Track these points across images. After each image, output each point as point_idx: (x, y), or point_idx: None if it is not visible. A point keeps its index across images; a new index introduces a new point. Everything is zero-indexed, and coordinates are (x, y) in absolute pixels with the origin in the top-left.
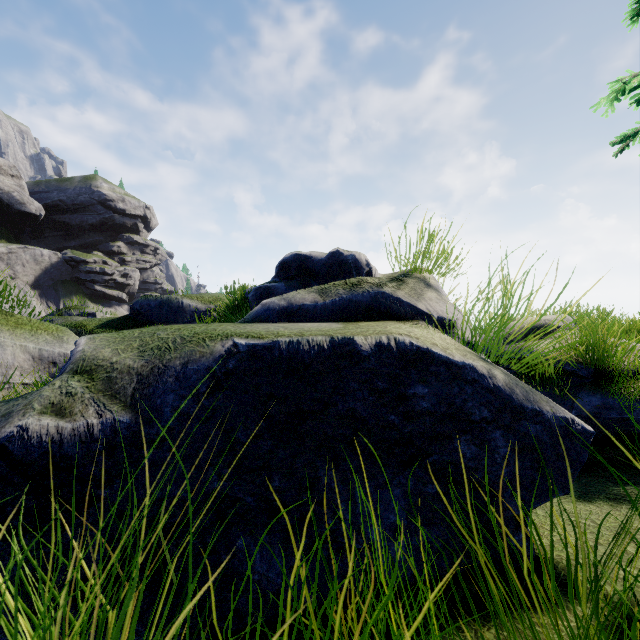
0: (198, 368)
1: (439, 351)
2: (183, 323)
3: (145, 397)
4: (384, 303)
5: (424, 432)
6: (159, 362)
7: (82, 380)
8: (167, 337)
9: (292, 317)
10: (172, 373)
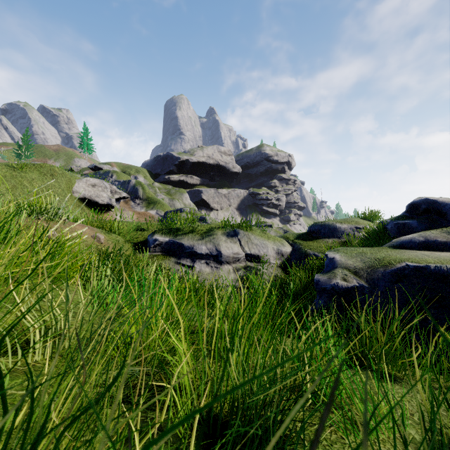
0: (390, 272)
1: None
2: (337, 238)
3: (371, 279)
4: None
5: None
6: (373, 268)
7: (347, 271)
8: (370, 257)
9: (428, 247)
10: (380, 272)
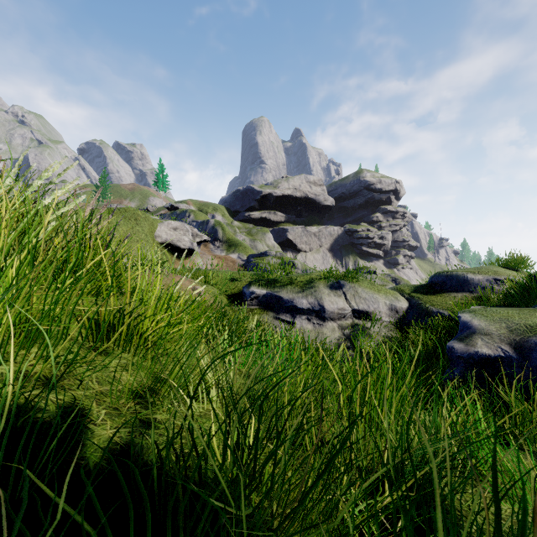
0: None
1: None
2: (468, 292)
3: (520, 350)
4: None
5: None
6: (523, 336)
7: (489, 338)
8: (519, 323)
9: None
10: (532, 342)
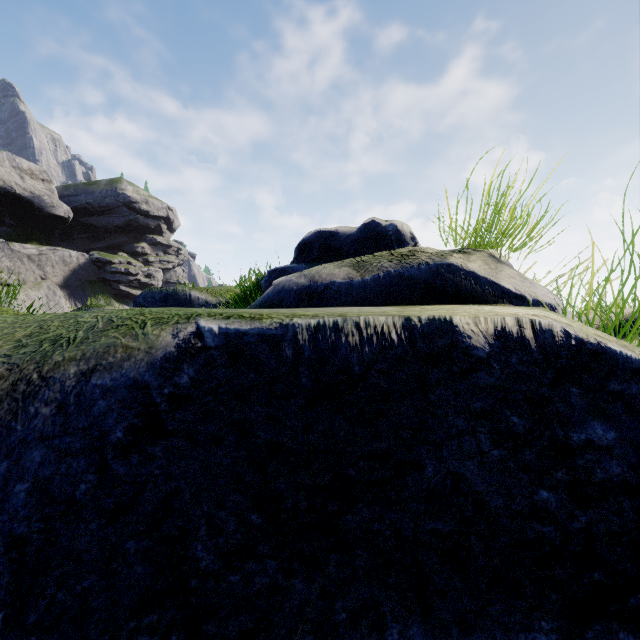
0: (112, 384)
1: (623, 349)
2: None
3: None
4: (451, 279)
5: (620, 532)
6: (34, 369)
7: None
8: (88, 320)
9: (316, 300)
10: (52, 395)
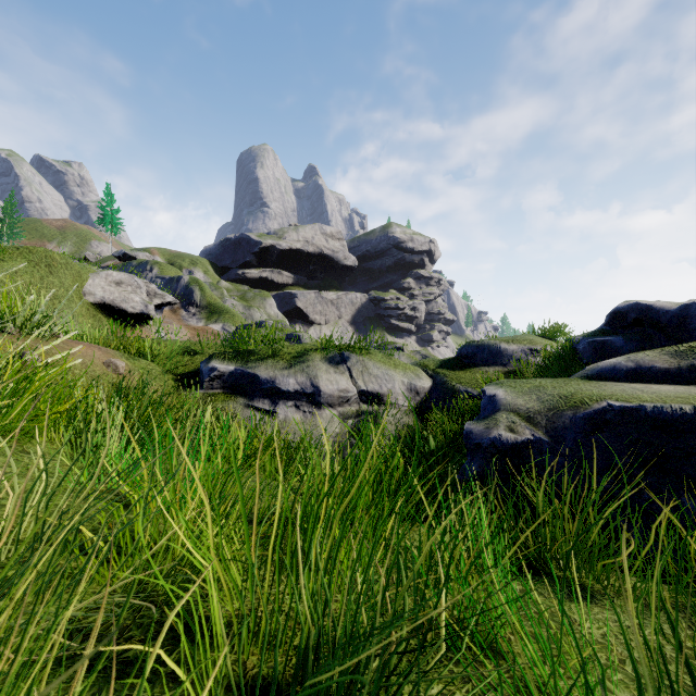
0: (584, 417)
1: None
2: (501, 365)
3: (553, 429)
4: None
5: None
6: (556, 410)
7: (515, 416)
8: (552, 394)
9: (641, 377)
10: (567, 418)
